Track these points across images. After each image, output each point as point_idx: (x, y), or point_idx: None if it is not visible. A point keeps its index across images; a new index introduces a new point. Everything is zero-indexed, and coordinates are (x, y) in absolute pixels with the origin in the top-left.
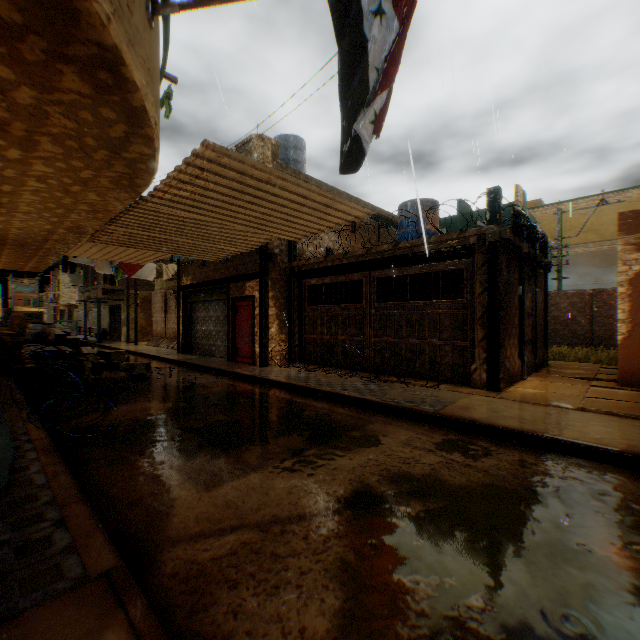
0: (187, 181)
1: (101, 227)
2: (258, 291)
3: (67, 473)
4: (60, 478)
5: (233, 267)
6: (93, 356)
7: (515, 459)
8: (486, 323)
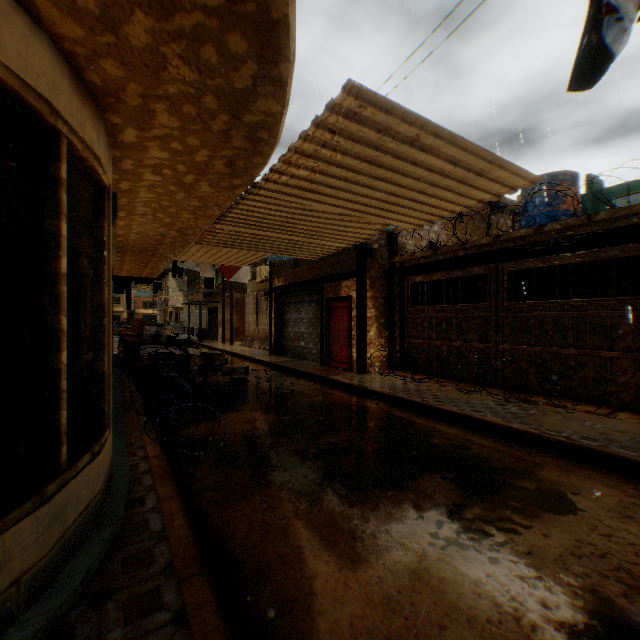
0: (309, 154)
1: (208, 227)
2: (355, 291)
3: (182, 516)
4: (175, 524)
5: (327, 266)
6: (197, 358)
7: None
8: None
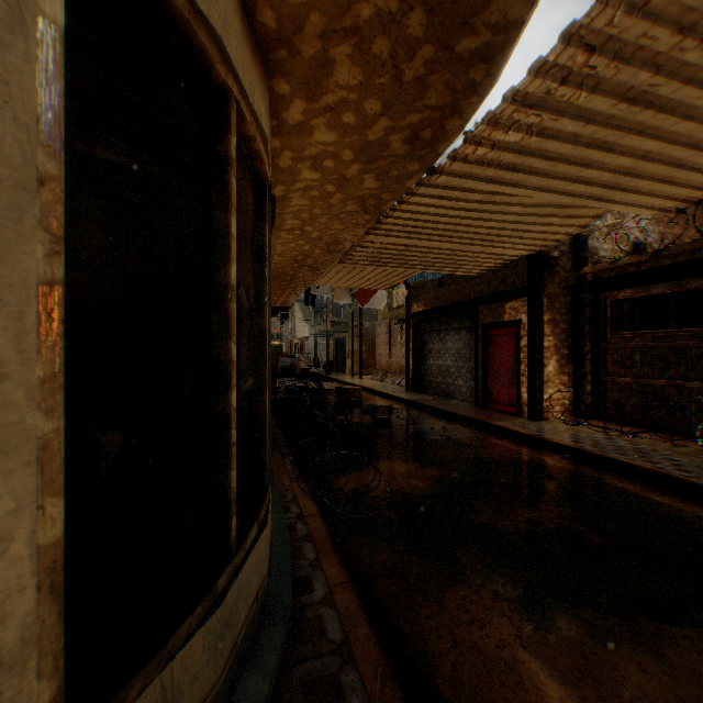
0: (532, 104)
1: (356, 240)
2: (526, 313)
3: (365, 620)
4: (359, 633)
5: (483, 284)
6: (333, 393)
7: None
8: None
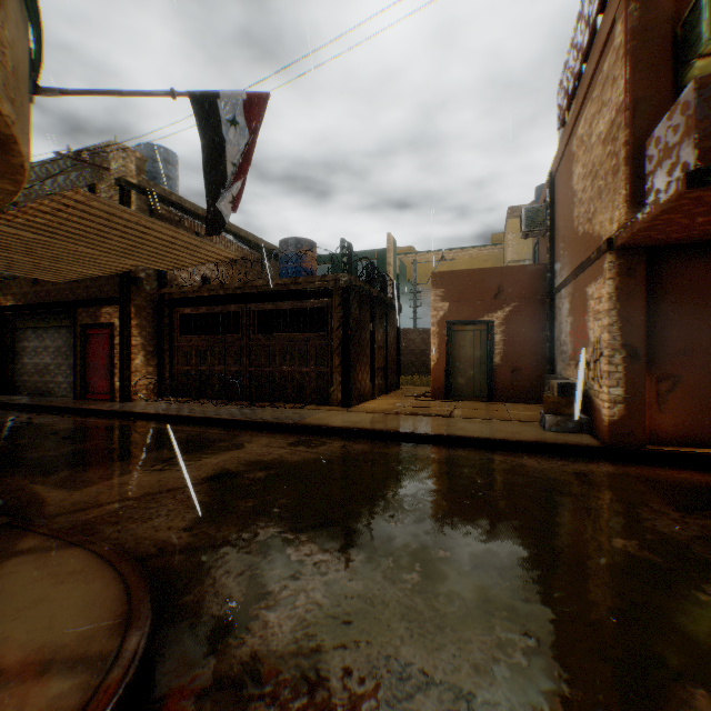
0: (48, 211)
1: None
2: (119, 318)
3: None
4: None
5: (84, 289)
6: None
7: (340, 445)
8: (341, 352)
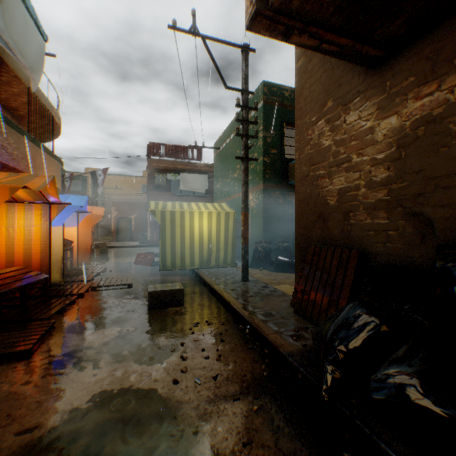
0: None
1: None
2: None
3: None
4: None
5: None
6: None
7: None
8: None
